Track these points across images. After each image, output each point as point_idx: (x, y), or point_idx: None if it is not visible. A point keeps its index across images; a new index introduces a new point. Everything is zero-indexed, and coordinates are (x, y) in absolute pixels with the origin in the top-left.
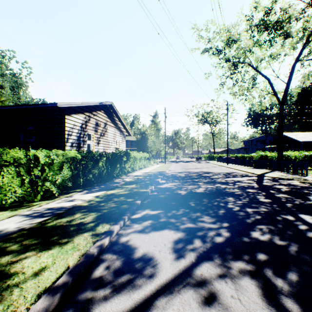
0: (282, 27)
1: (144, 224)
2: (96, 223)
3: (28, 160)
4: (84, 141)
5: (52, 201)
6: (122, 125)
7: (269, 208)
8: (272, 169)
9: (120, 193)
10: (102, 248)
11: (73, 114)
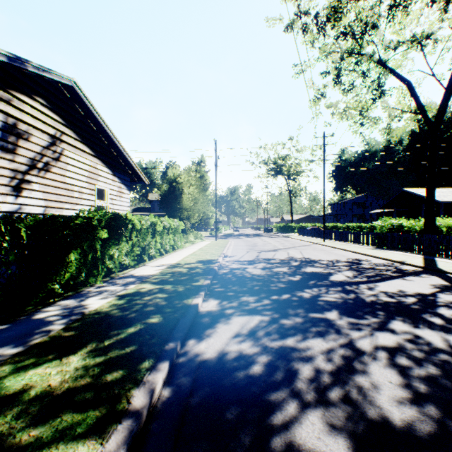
0: None
1: None
2: None
3: None
4: None
5: None
6: (117, 154)
7: None
8: (425, 251)
9: None
10: None
11: None
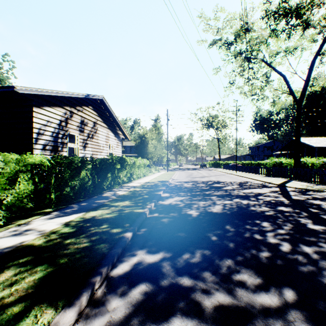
0: (304, 12)
1: (130, 299)
2: (28, 302)
3: None
4: (64, 143)
5: None
6: (117, 126)
7: None
8: (290, 178)
9: (104, 216)
10: None
11: (46, 107)
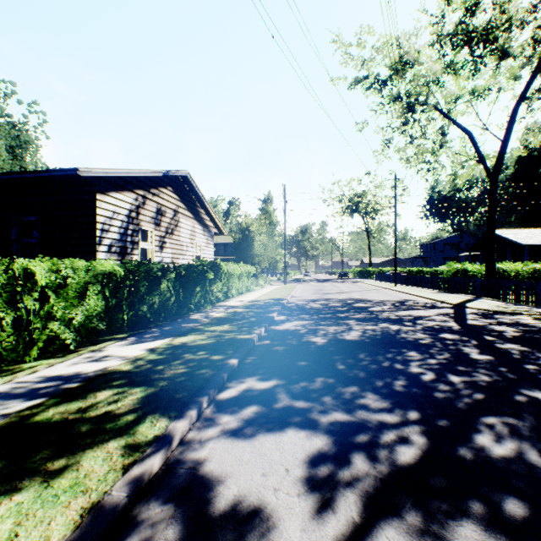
0: (496, 36)
1: (242, 416)
2: (140, 413)
3: (11, 278)
4: (134, 242)
5: (61, 360)
6: (206, 214)
7: (494, 376)
8: (477, 294)
9: (199, 342)
10: (142, 484)
11: (113, 192)
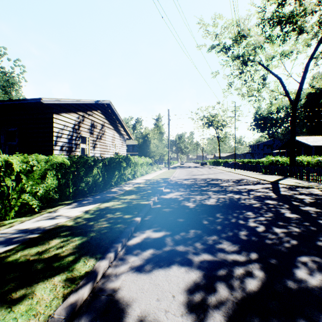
0: (297, 20)
1: (143, 256)
2: (77, 255)
3: None
4: (77, 144)
5: (29, 218)
6: (121, 127)
7: (302, 228)
8: (285, 175)
9: (116, 206)
10: (75, 308)
11: (64, 113)
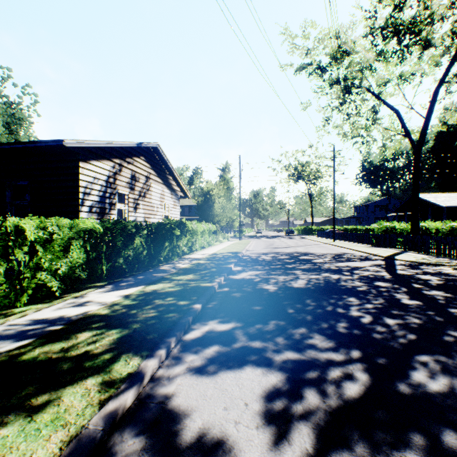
0: (420, 29)
1: (205, 354)
2: (116, 352)
3: (4, 234)
4: (112, 204)
5: (47, 305)
6: (174, 180)
7: (424, 319)
8: (404, 248)
9: (167, 289)
10: (116, 418)
11: (93, 161)
